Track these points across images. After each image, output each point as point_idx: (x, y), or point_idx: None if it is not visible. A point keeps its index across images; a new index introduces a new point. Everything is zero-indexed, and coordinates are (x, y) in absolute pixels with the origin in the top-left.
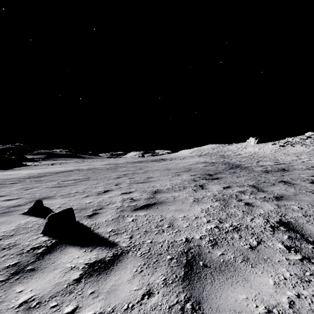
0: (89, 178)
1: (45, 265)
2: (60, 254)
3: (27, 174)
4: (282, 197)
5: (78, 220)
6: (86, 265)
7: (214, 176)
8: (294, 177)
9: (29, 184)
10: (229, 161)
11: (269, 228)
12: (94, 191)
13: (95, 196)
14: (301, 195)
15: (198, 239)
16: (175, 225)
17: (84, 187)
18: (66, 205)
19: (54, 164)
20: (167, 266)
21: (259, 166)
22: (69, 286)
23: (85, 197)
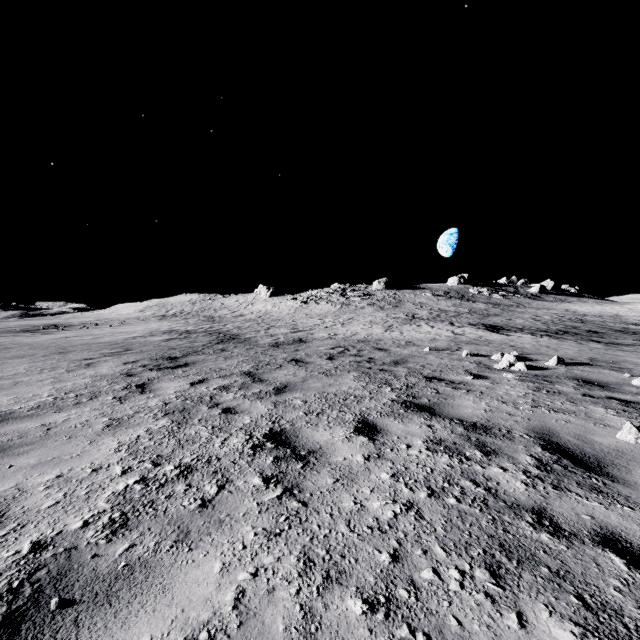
0: None
1: None
2: None
3: None
4: (286, 387)
5: None
6: None
7: (181, 360)
8: (310, 351)
9: None
10: (221, 328)
11: (248, 451)
12: None
13: None
14: (312, 380)
15: (77, 530)
16: (13, 514)
17: None
18: None
19: None
20: None
21: (268, 336)
22: None
23: None
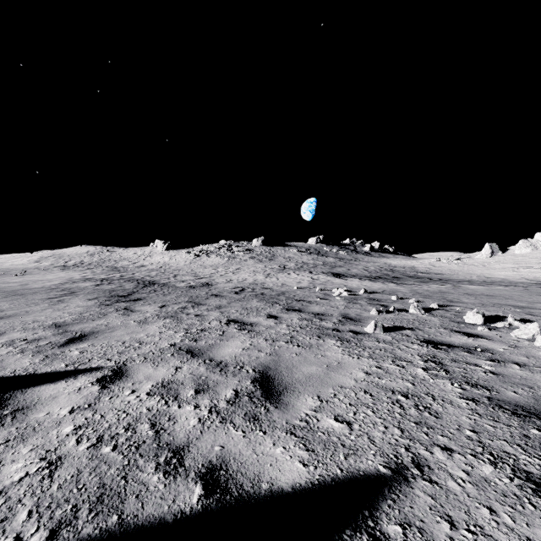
0: None
1: (31, 403)
2: (32, 394)
3: None
4: (221, 306)
5: None
6: (93, 383)
7: (132, 297)
8: (220, 290)
9: None
10: (134, 276)
11: (224, 325)
12: None
13: None
14: (233, 303)
15: (181, 342)
16: (147, 342)
17: None
18: None
19: None
20: (175, 358)
21: (180, 282)
22: (103, 391)
23: None
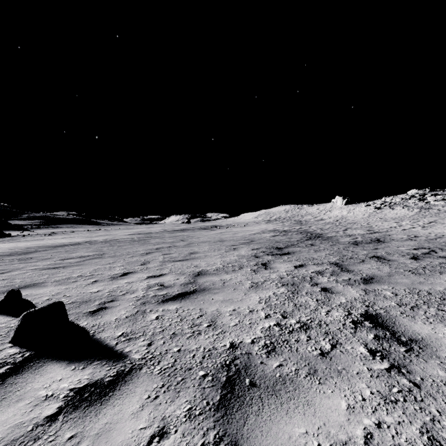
0: (103, 255)
1: (4, 395)
2: (32, 376)
3: (9, 249)
4: (373, 279)
5: (74, 319)
6: (71, 391)
7: (284, 250)
8: (390, 250)
9: (8, 264)
10: (308, 229)
11: (349, 324)
12: (107, 274)
13: (108, 282)
14: (398, 276)
15: (249, 344)
16: (218, 324)
17: (93, 268)
18: (59, 297)
19: (53, 234)
20: (197, 388)
21: (346, 236)
22: (37, 429)
23: (91, 284)
